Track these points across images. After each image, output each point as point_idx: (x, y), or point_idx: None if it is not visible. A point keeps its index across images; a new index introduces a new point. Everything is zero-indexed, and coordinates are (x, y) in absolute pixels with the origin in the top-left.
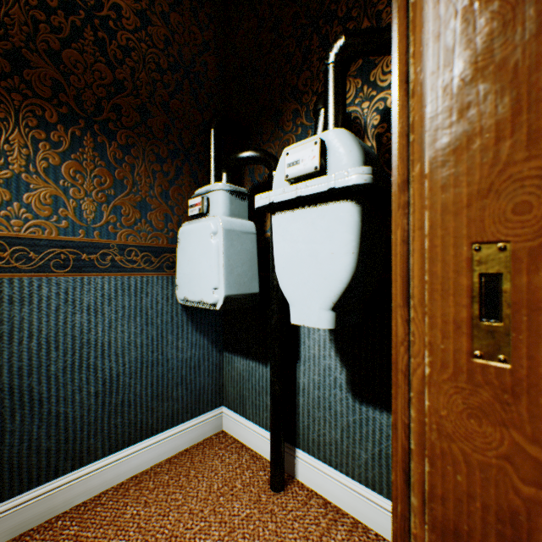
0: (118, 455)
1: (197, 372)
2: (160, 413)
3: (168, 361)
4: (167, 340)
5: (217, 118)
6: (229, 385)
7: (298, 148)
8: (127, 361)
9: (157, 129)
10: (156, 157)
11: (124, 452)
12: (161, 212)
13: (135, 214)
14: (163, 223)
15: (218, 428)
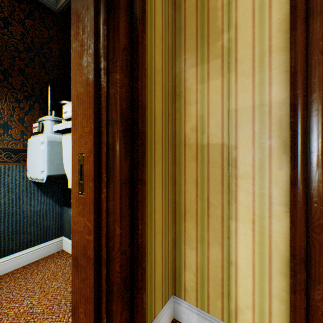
0: None
1: (45, 218)
2: (18, 241)
3: (24, 212)
4: (23, 200)
5: (52, 80)
6: (66, 224)
7: (67, 106)
8: None
9: (16, 84)
10: (15, 99)
11: None
12: (19, 129)
13: None
14: (21, 136)
15: (60, 248)
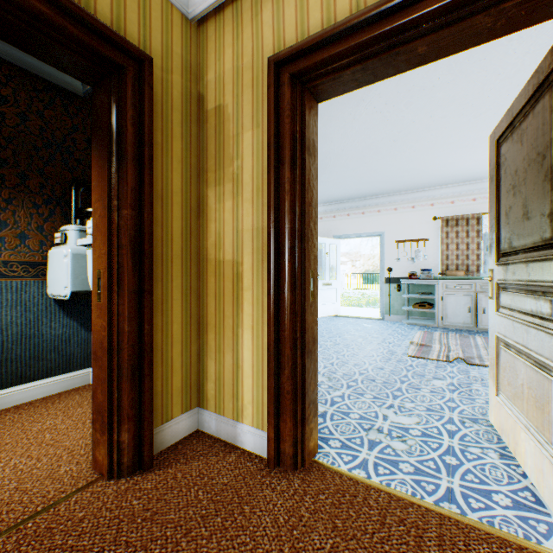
0: (3, 391)
1: (69, 344)
2: (37, 368)
3: (44, 335)
4: (43, 321)
5: (77, 182)
6: None
7: (92, 221)
8: (10, 333)
9: (35, 187)
10: (34, 204)
11: (8, 390)
12: (38, 239)
13: (16, 242)
14: (40, 247)
15: (87, 382)
